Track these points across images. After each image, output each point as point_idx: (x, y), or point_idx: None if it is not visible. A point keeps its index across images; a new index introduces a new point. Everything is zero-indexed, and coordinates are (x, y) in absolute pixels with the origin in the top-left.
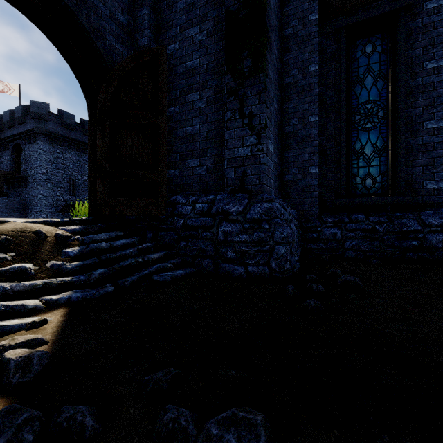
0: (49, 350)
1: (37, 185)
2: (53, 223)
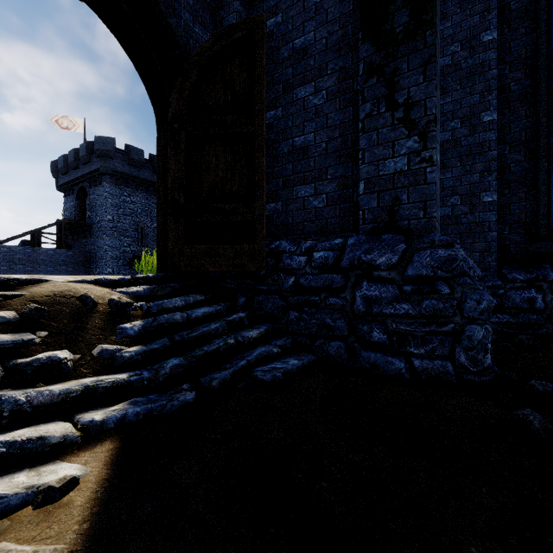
0: None
1: (103, 234)
2: (108, 282)
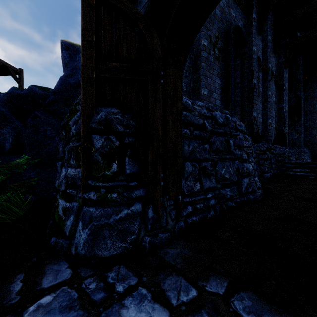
0: None
1: None
2: None
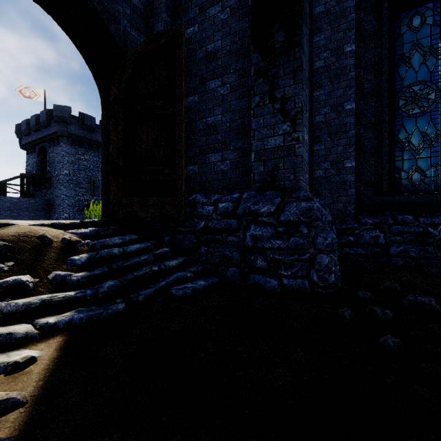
0: (23, 420)
1: (60, 185)
2: (62, 225)
